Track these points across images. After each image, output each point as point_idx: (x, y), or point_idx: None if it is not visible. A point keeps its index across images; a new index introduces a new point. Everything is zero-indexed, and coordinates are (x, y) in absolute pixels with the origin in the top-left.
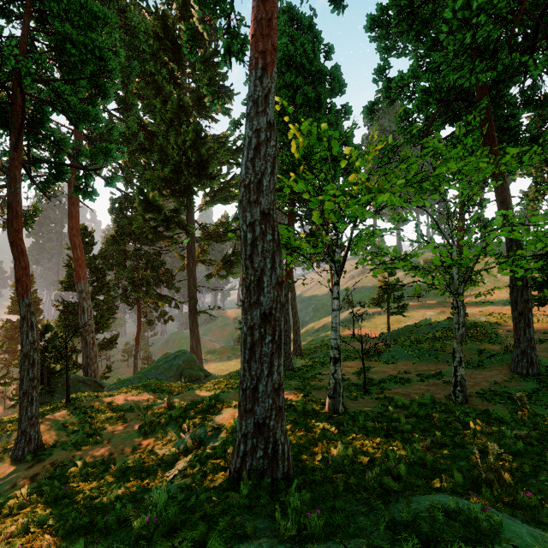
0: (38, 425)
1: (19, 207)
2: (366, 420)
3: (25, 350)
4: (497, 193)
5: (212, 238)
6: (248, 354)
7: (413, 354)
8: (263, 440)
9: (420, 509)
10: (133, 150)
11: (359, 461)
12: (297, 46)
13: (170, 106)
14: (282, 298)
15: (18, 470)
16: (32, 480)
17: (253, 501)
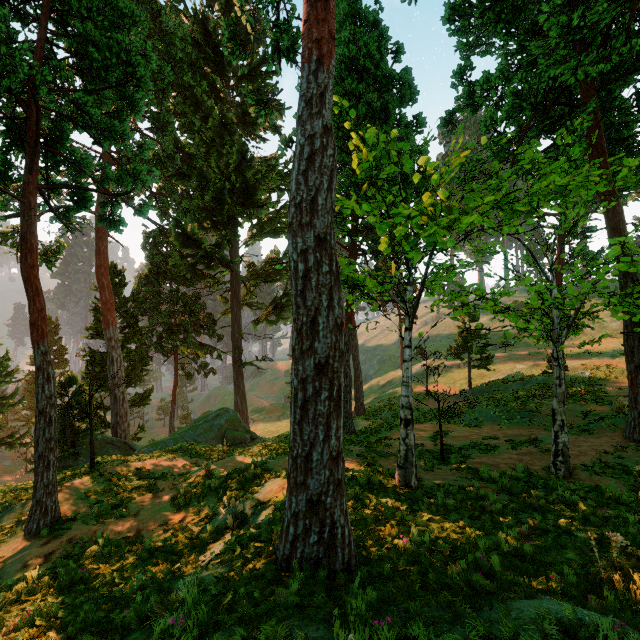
0: (56, 494)
1: (34, 239)
2: (445, 497)
3: (40, 406)
4: (608, 218)
5: (260, 277)
6: (299, 414)
7: (501, 415)
8: (317, 521)
9: (524, 620)
10: (168, 175)
11: (438, 550)
12: (360, 47)
13: (211, 124)
14: (342, 344)
15: (32, 546)
16: (47, 559)
17: (305, 599)
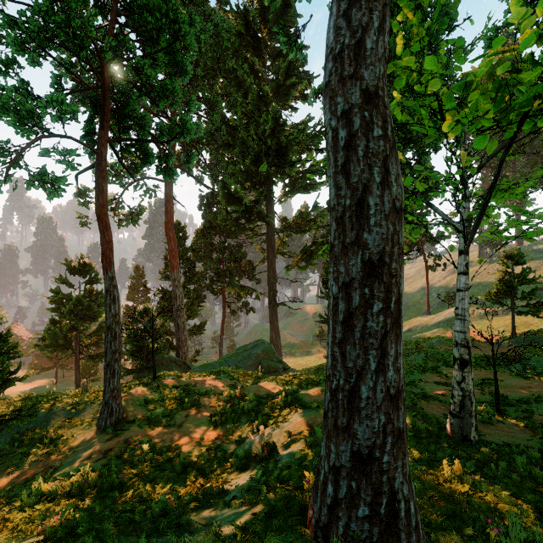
0: (120, 398)
1: (104, 183)
2: (528, 464)
3: (108, 323)
4: None
5: (291, 229)
6: (341, 332)
7: None
8: (369, 487)
9: None
10: (217, 147)
11: None
12: None
13: (251, 98)
14: (401, 238)
15: (98, 441)
16: (105, 455)
17: None
